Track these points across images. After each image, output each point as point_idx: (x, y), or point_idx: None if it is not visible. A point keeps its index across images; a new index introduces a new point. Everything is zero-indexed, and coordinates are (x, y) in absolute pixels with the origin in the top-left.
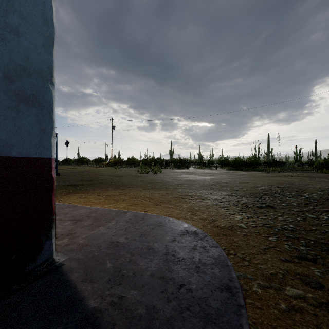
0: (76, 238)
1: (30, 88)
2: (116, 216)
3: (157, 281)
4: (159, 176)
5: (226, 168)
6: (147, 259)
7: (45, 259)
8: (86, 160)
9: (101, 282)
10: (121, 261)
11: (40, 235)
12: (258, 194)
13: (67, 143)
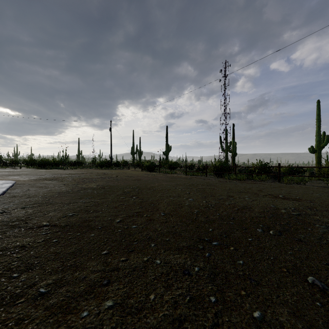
0: None
1: None
2: None
3: None
4: None
5: (32, 167)
6: None
7: None
8: None
9: None
10: None
11: None
12: (38, 176)
13: None
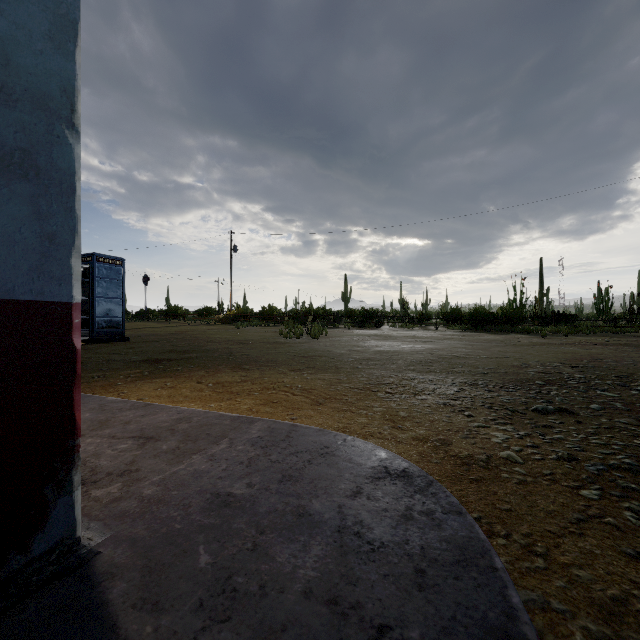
0: (138, 482)
1: (13, 133)
2: (231, 430)
3: (320, 613)
4: (322, 343)
5: (456, 327)
6: (295, 544)
7: (55, 541)
8: (181, 311)
9: (179, 613)
10: (233, 550)
11: (41, 486)
12: (533, 381)
13: (146, 279)
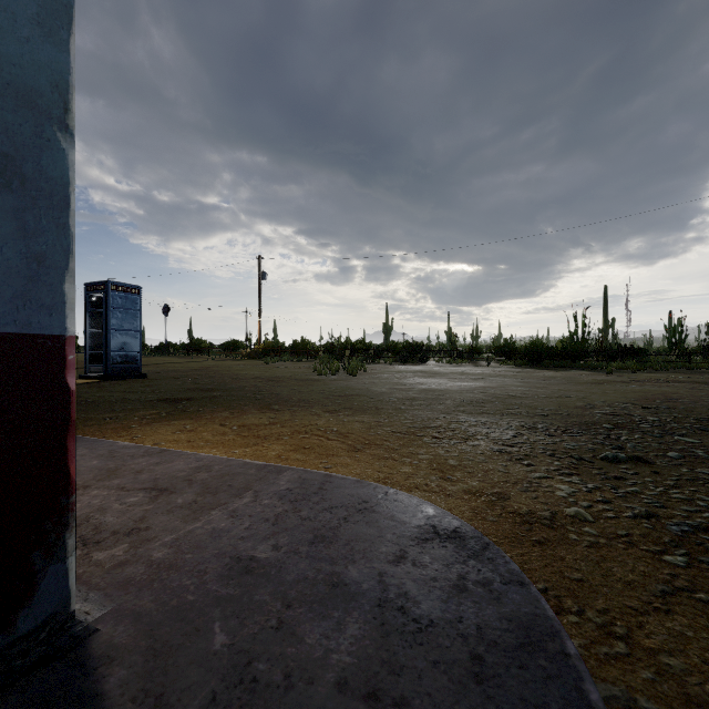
0: (147, 543)
1: None
2: (256, 481)
3: None
4: (360, 381)
5: (510, 363)
6: (327, 621)
7: (44, 617)
8: (205, 345)
9: None
10: (255, 628)
11: (27, 552)
12: (600, 425)
13: (166, 309)
